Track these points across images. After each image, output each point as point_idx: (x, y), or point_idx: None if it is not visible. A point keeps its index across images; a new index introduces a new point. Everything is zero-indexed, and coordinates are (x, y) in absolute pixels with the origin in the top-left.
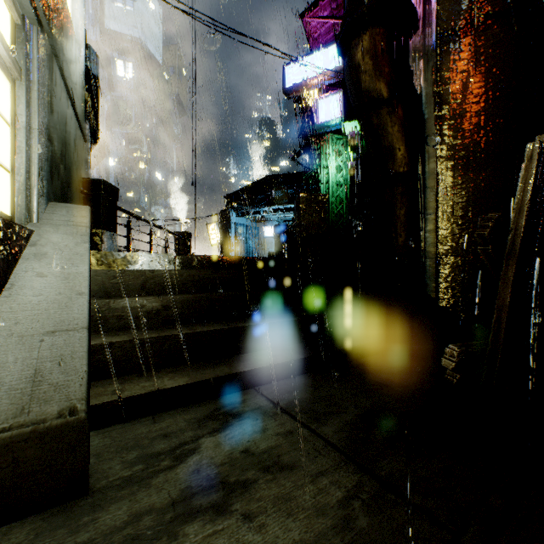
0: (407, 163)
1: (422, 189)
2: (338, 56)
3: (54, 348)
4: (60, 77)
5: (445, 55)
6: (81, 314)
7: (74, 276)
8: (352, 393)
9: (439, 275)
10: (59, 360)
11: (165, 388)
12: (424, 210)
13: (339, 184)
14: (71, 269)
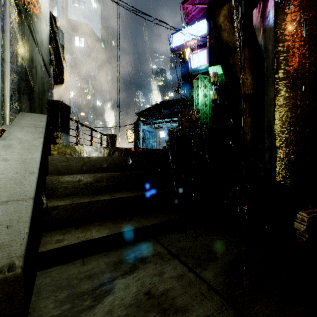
0: (253, 88)
1: (263, 104)
2: (205, 27)
3: (5, 214)
4: (29, 33)
5: (281, 14)
6: (30, 188)
7: (29, 161)
8: (222, 243)
9: (276, 160)
10: (7, 224)
11: (92, 239)
12: (264, 118)
13: (205, 105)
14: (28, 156)
